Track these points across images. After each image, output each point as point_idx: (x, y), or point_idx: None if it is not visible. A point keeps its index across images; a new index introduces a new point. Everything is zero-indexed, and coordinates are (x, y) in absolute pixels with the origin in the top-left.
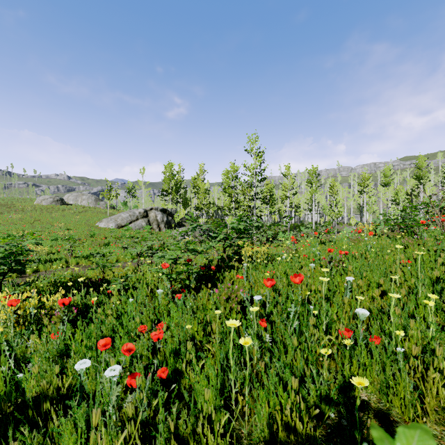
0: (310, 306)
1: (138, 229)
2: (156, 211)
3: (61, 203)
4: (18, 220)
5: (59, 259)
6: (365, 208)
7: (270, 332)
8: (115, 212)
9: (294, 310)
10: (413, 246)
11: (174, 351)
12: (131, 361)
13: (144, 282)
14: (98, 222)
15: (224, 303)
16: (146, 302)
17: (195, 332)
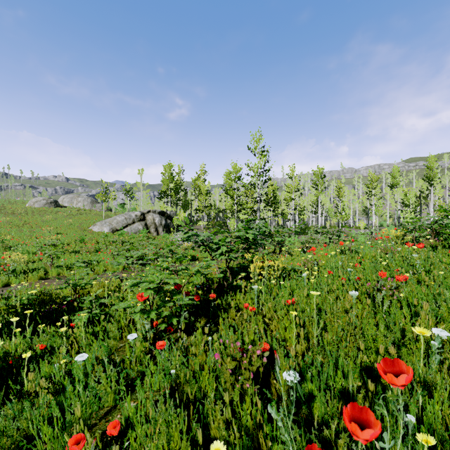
0: (408, 418)
1: (134, 233)
2: (154, 213)
3: (55, 205)
4: (5, 224)
5: (37, 270)
6: (373, 211)
7: None
8: (111, 215)
9: (390, 445)
10: None
11: None
12: None
13: (121, 310)
14: (92, 226)
15: (231, 378)
16: (105, 362)
17: None
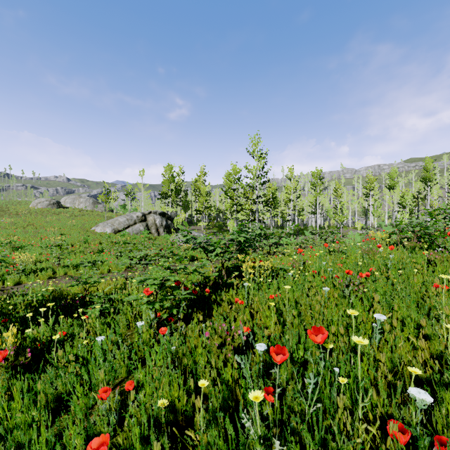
0: (334, 369)
1: (135, 233)
2: (155, 214)
3: (57, 206)
4: (10, 225)
5: (45, 269)
6: (371, 212)
7: (279, 427)
8: (113, 215)
9: (314, 381)
10: (441, 263)
11: (141, 438)
12: (86, 441)
13: (128, 304)
14: (94, 227)
15: (217, 350)
16: (119, 342)
17: (175, 399)
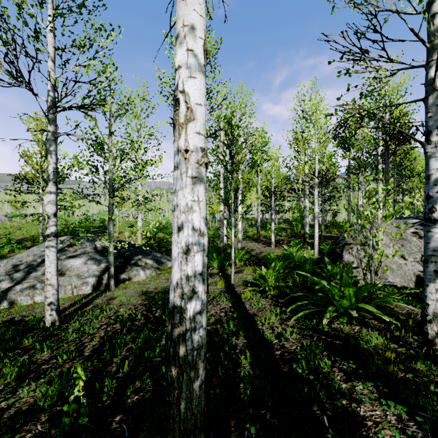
0: None
1: None
2: (2, 216)
3: None
4: None
5: None
6: None
7: None
8: None
9: None
10: None
11: None
12: None
13: None
14: None
15: None
16: None
17: None
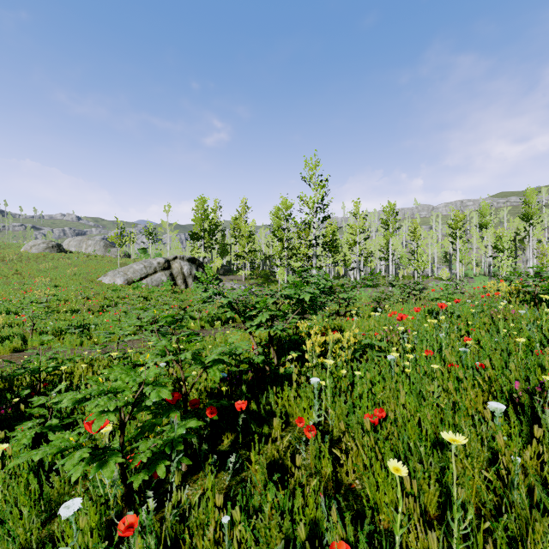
0: None
1: (155, 285)
2: (182, 260)
3: (58, 250)
4: None
5: (12, 338)
6: (458, 258)
7: None
8: (129, 262)
9: None
10: None
11: None
12: None
13: None
14: (101, 276)
15: None
16: None
17: None
